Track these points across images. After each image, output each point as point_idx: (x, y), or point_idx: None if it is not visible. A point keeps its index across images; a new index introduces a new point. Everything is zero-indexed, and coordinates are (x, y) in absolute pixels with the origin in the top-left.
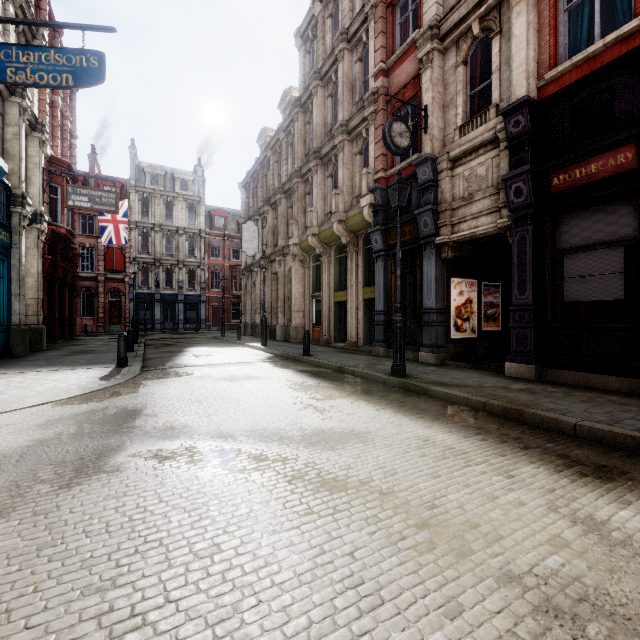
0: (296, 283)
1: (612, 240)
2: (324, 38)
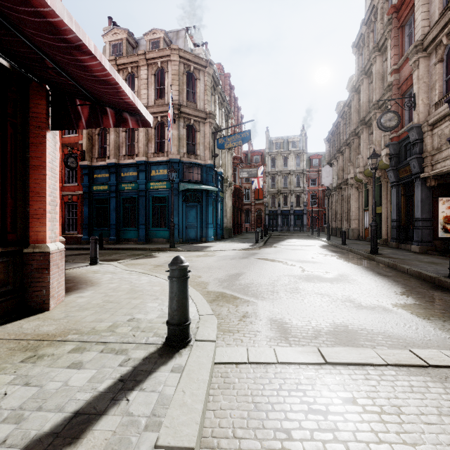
0: (352, 202)
1: None
2: (368, 46)
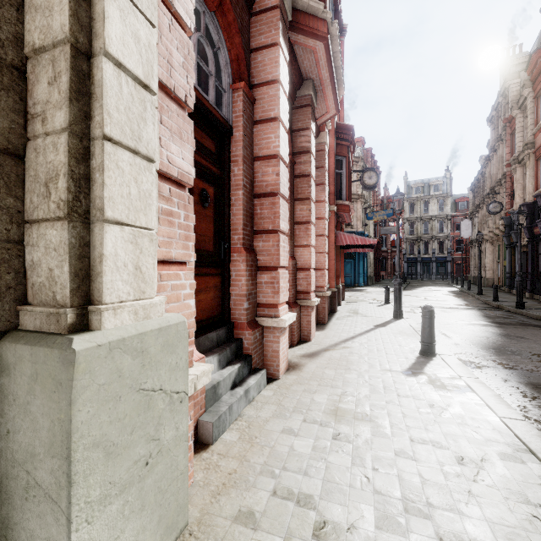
0: (487, 255)
1: None
2: (497, 127)
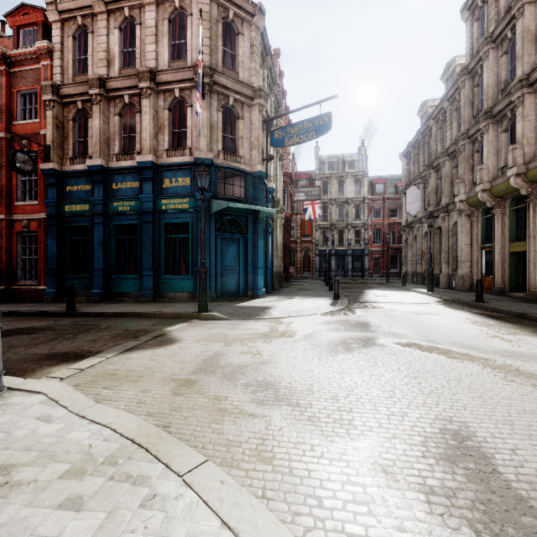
0: (462, 236)
1: None
2: (496, 0)
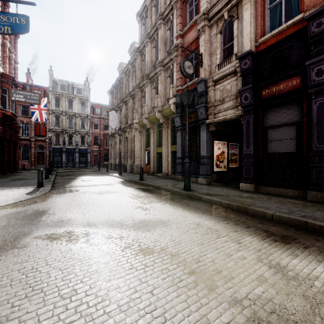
0: (137, 143)
1: (290, 122)
2: (151, 17)
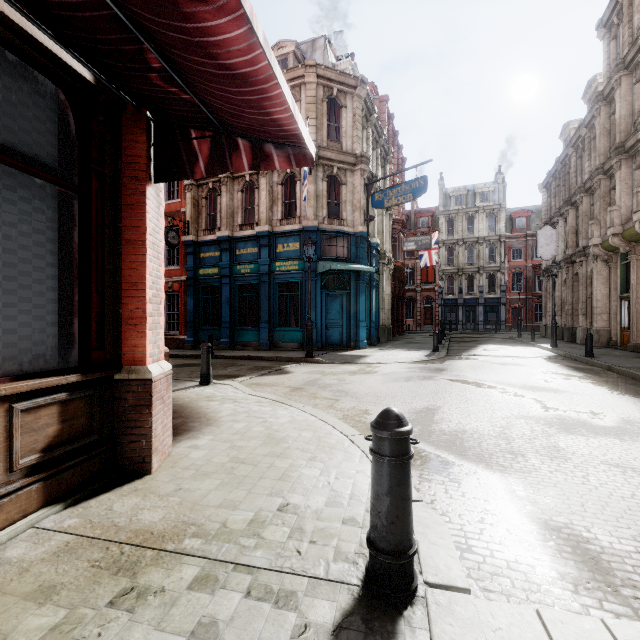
0: (598, 284)
1: None
2: (631, 20)
